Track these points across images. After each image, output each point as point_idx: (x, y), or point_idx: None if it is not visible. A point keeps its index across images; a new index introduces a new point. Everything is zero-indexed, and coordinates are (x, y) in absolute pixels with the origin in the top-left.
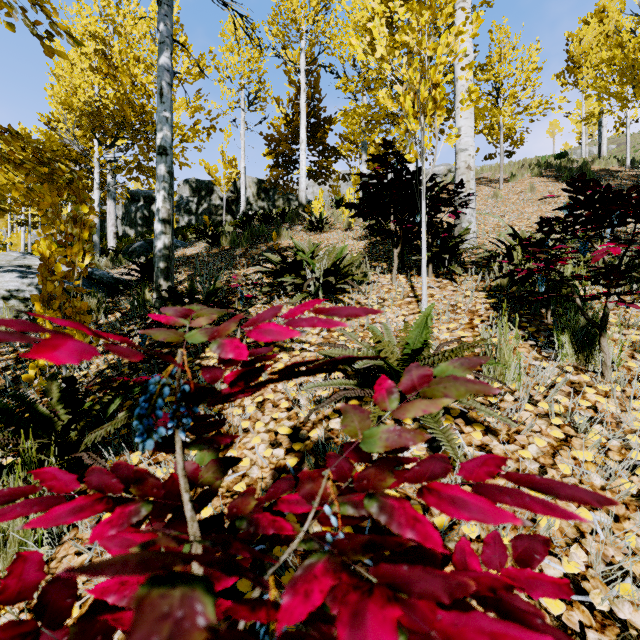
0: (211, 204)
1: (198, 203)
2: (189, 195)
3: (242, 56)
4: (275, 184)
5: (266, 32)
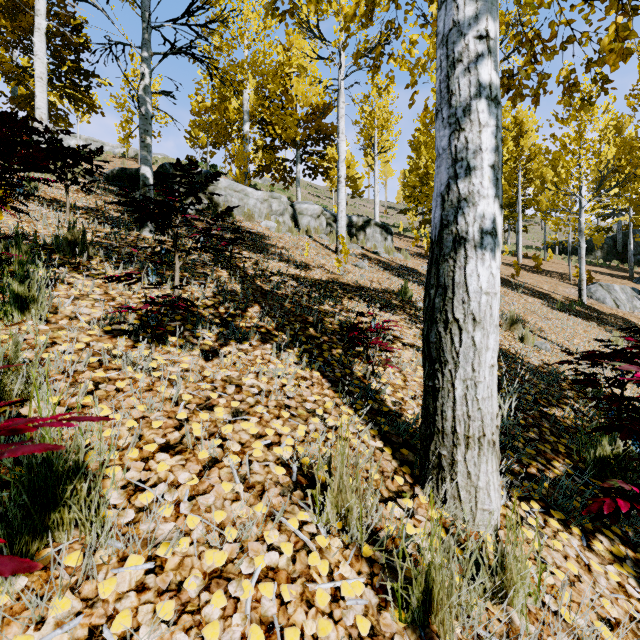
0: None
1: None
2: None
3: None
4: None
5: None
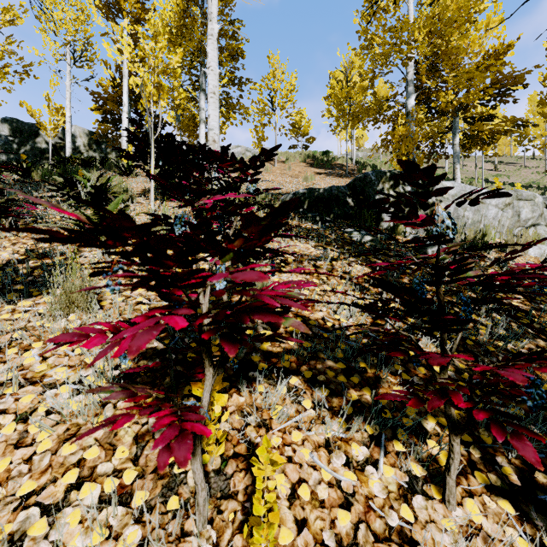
0: (36, 147)
1: (20, 144)
2: (8, 134)
3: (67, 14)
4: (104, 137)
5: (89, 2)
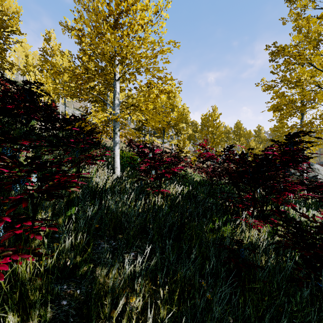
0: None
1: None
2: None
3: None
4: None
5: None
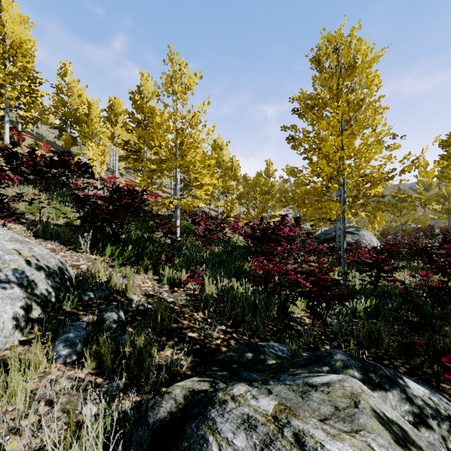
0: None
1: None
2: None
3: None
4: None
5: None
